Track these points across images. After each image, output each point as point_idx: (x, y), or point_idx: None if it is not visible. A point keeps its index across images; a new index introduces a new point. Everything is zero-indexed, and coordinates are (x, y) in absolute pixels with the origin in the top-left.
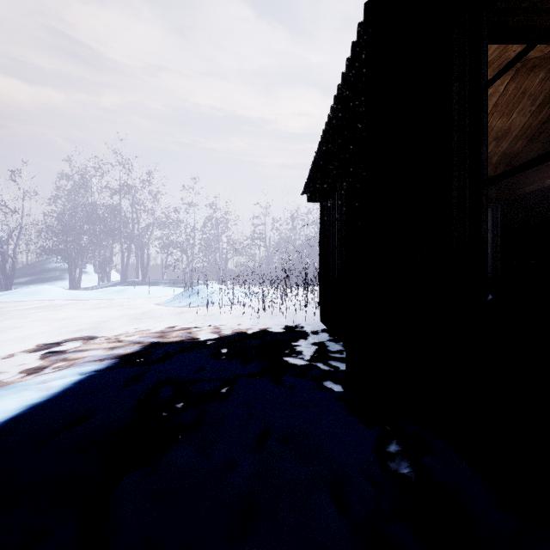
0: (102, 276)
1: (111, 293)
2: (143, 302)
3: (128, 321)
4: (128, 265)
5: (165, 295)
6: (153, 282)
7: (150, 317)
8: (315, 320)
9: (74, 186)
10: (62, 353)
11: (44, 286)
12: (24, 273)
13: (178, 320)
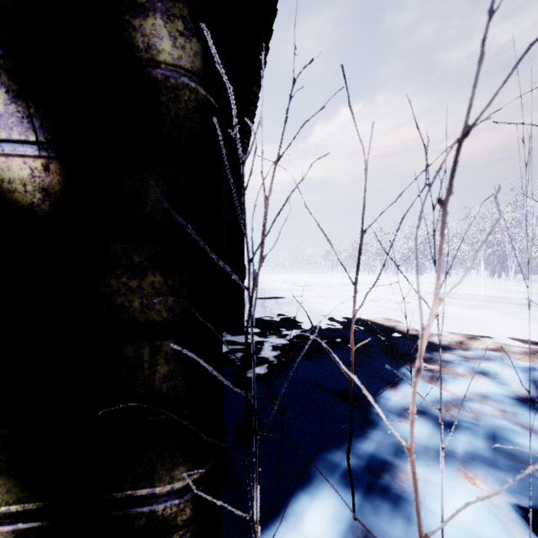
0: None
1: None
2: None
3: None
4: None
5: None
6: None
7: None
8: None
9: None
10: (476, 336)
11: None
12: None
13: None
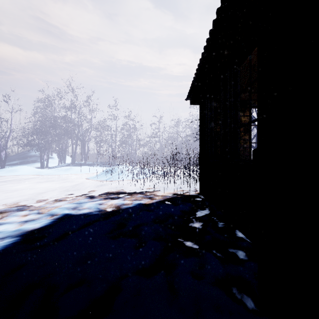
0: (61, 160)
1: (61, 171)
2: (80, 176)
3: (59, 193)
4: (75, 153)
5: (96, 172)
6: (91, 163)
7: (77, 189)
8: (196, 193)
9: (45, 106)
10: None
11: (22, 166)
12: (16, 158)
13: (95, 192)
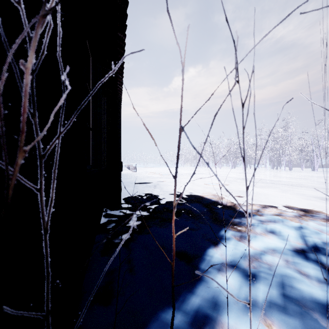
0: None
1: None
2: None
3: None
4: None
5: None
6: None
7: None
8: None
9: None
10: (267, 206)
11: None
12: None
13: None
